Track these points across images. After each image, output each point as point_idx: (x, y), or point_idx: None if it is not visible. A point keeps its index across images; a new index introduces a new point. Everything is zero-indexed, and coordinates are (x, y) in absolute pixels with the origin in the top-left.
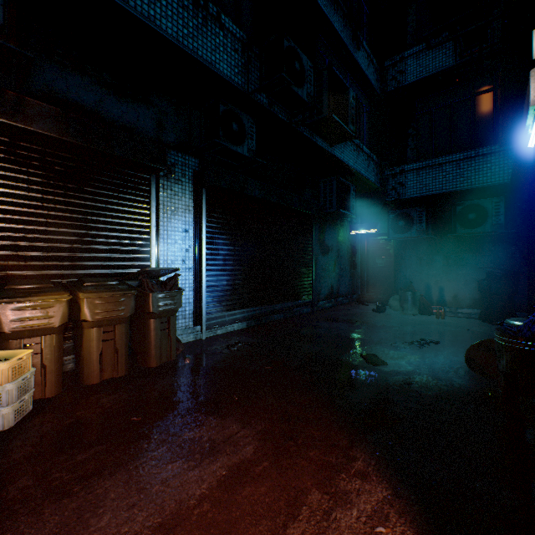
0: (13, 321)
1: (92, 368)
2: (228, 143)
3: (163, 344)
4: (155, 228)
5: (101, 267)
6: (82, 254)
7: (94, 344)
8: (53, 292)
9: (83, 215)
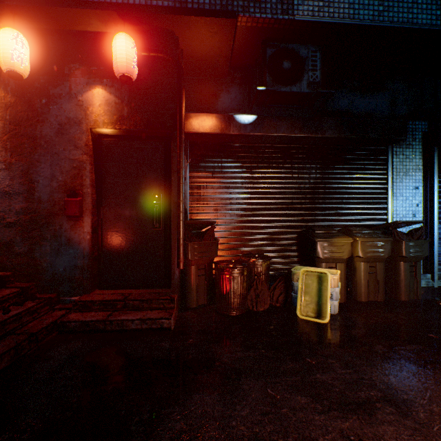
0: (325, 252)
1: (362, 290)
2: None
3: (410, 284)
4: (390, 188)
5: (353, 220)
6: (341, 211)
7: (363, 274)
8: (341, 236)
9: (342, 185)
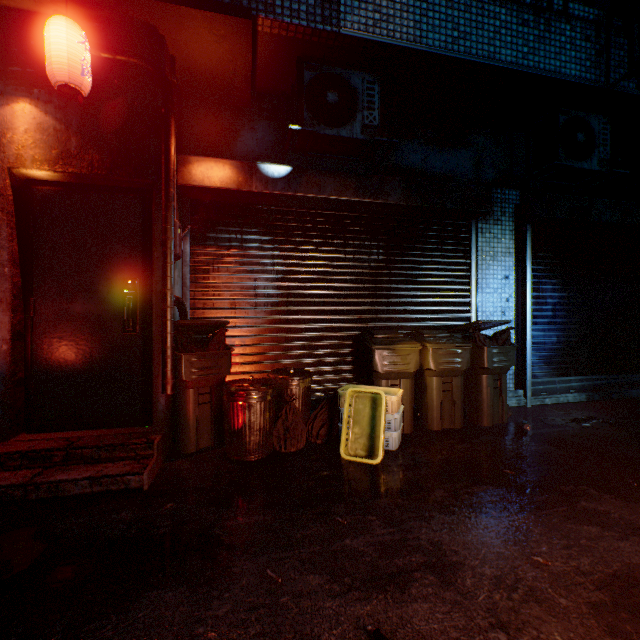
0: (385, 364)
1: (434, 415)
2: (569, 161)
3: (494, 404)
4: (474, 277)
5: (427, 319)
6: (412, 307)
7: (436, 393)
8: (407, 342)
9: (413, 271)
